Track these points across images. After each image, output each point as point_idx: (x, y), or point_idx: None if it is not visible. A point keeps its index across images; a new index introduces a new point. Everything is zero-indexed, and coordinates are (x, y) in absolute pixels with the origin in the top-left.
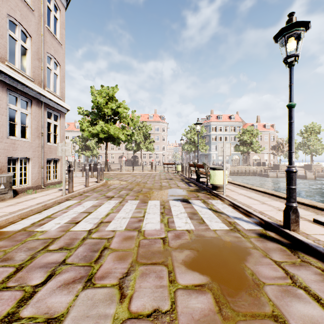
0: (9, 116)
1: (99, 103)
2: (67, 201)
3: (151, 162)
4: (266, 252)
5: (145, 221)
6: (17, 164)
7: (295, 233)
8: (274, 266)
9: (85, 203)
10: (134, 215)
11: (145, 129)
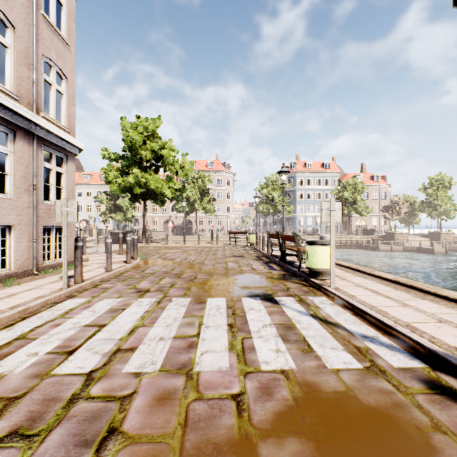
0: None
1: (133, 142)
2: (68, 300)
3: (211, 230)
4: None
5: (200, 348)
6: None
7: None
8: None
9: (98, 305)
10: (181, 332)
11: (202, 182)
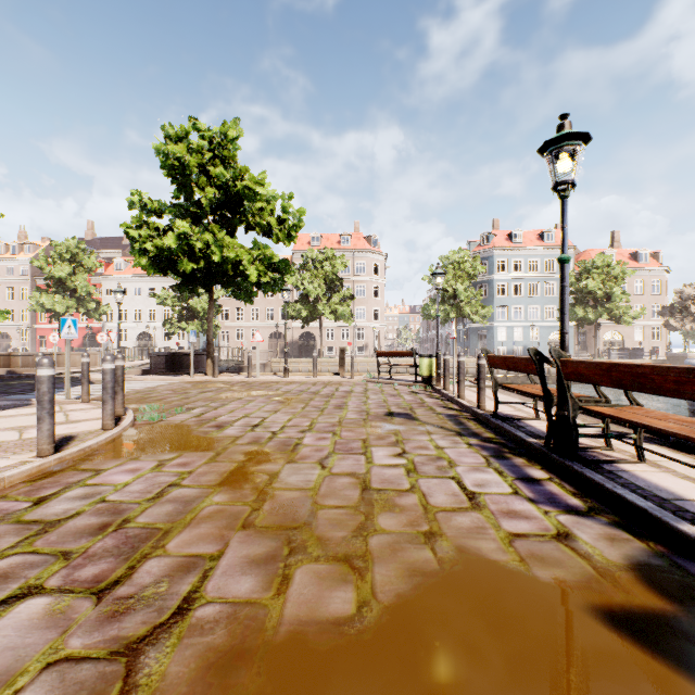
0: None
1: (179, 167)
2: None
3: (340, 349)
4: None
5: None
6: None
7: None
8: None
9: None
10: None
11: (330, 267)
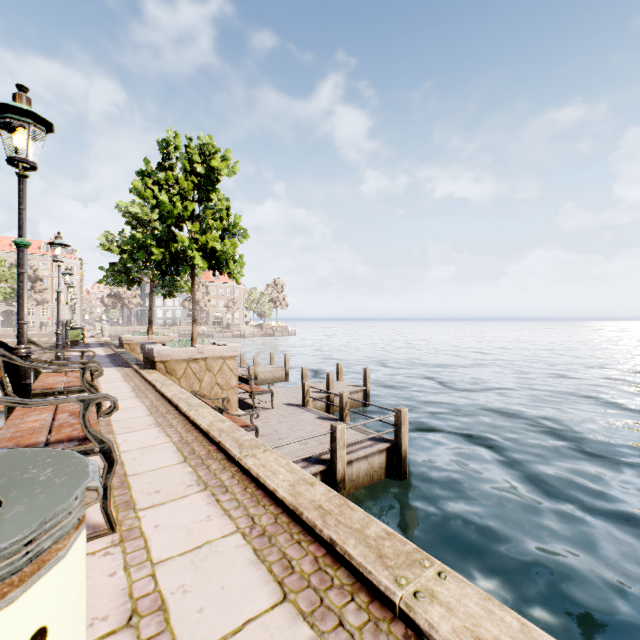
0: None
1: None
2: None
3: (41, 322)
4: None
5: None
6: None
7: None
8: None
9: None
10: None
11: (33, 272)
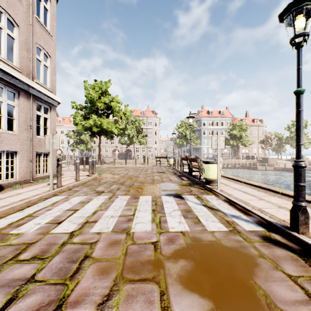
0: (0, 109)
1: (92, 97)
2: (54, 197)
3: (144, 156)
4: (276, 262)
5: (134, 221)
6: (3, 158)
7: (306, 237)
8: (289, 282)
9: (72, 199)
10: (124, 213)
11: (138, 124)
